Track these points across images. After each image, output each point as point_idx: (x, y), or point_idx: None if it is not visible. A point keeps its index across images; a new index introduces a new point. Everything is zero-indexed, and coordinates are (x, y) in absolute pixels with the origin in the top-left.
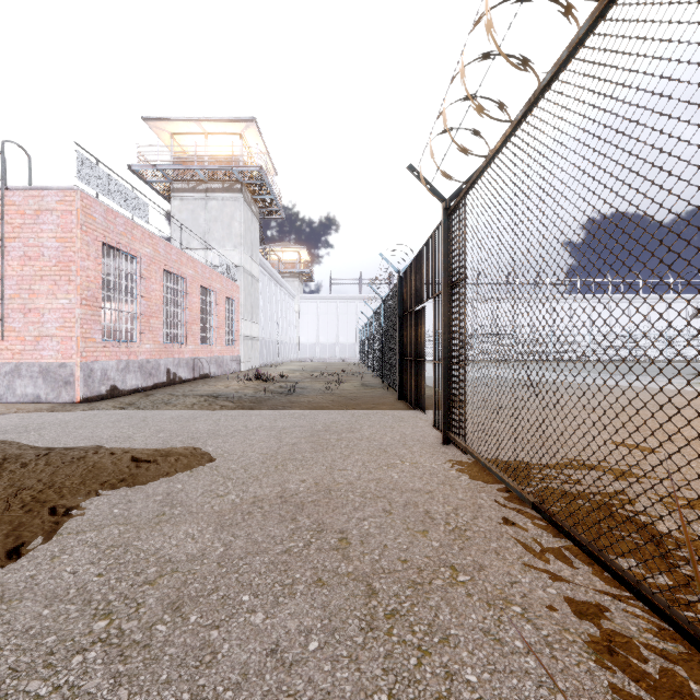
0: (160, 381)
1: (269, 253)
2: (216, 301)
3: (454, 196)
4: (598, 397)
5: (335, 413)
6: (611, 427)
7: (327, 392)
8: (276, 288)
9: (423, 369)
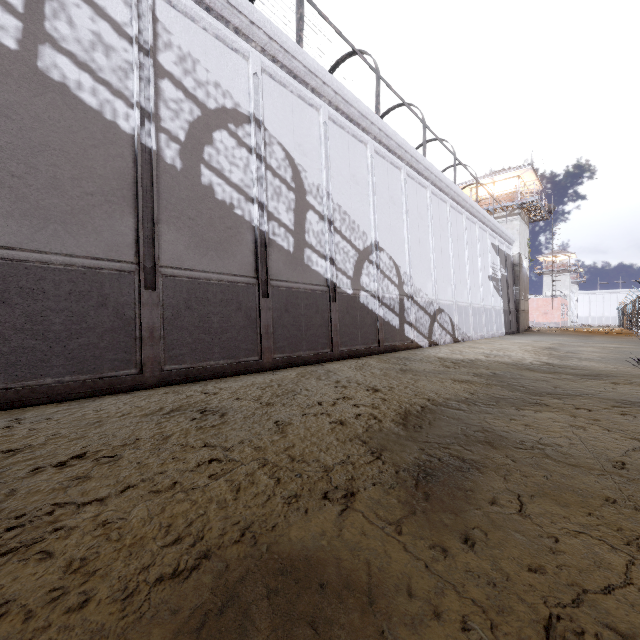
0: (563, 326)
1: None
2: (566, 307)
3: (624, 306)
4: None
5: None
6: None
7: (606, 327)
8: None
9: None
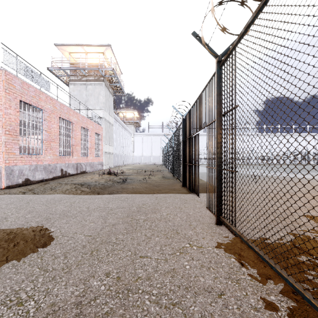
0: (57, 175)
1: (119, 112)
2: (89, 134)
3: (224, 53)
4: (291, 185)
5: (146, 197)
6: (317, 207)
7: (144, 181)
8: (122, 129)
9: (198, 170)
